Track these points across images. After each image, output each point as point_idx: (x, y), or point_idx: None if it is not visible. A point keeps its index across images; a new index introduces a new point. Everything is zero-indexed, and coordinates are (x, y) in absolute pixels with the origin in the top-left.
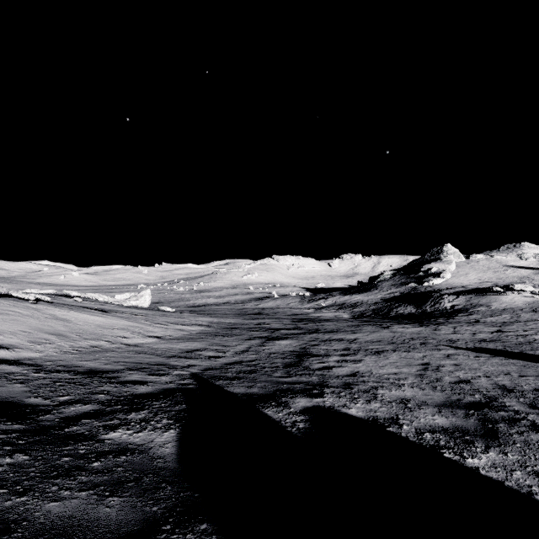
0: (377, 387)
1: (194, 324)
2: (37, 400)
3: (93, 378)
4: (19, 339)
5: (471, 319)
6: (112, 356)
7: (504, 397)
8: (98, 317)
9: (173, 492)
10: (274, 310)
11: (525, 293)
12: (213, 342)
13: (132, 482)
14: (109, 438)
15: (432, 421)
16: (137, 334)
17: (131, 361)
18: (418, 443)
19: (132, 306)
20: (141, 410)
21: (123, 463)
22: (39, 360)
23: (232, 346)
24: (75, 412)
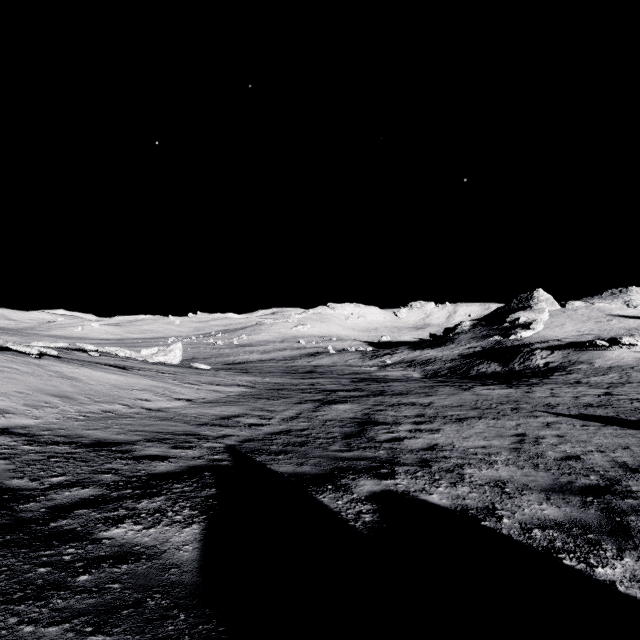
0: (463, 465)
1: (232, 384)
2: (21, 482)
3: (99, 452)
4: (13, 402)
5: (570, 379)
6: (128, 424)
7: (628, 479)
8: (116, 376)
9: (188, 624)
10: (329, 368)
11: (635, 348)
12: (255, 406)
13: (130, 609)
14: (109, 536)
15: (540, 512)
16: (162, 396)
17: (152, 430)
18: (526, 544)
19: (159, 363)
20: (156, 496)
21: (122, 576)
22: (34, 428)
23: (279, 411)
24: (69, 498)
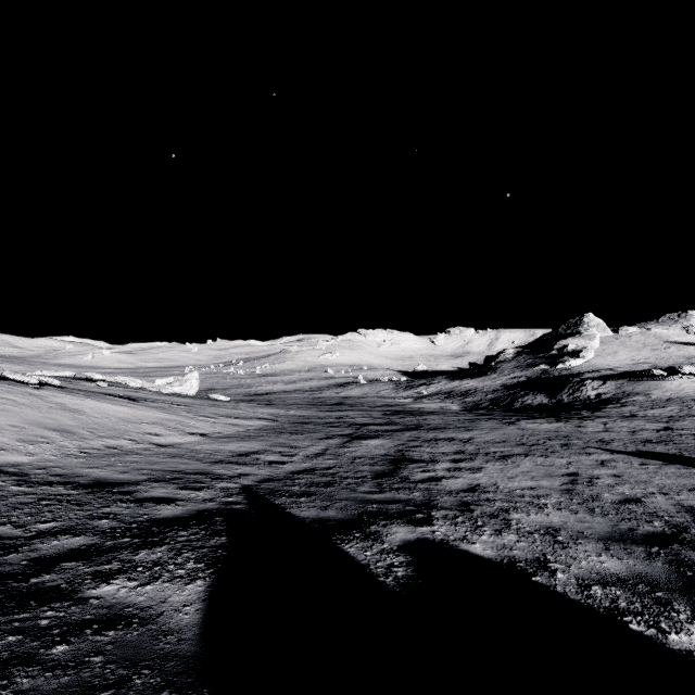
0: (509, 509)
1: (252, 417)
2: (3, 529)
3: (97, 494)
4: (5, 437)
5: (625, 412)
6: (133, 461)
7: None
8: (123, 408)
9: None
10: (360, 399)
11: None
12: (277, 441)
13: (110, 690)
14: (98, 595)
15: (599, 565)
16: (174, 431)
17: (159, 469)
18: (584, 604)
19: (174, 394)
20: (157, 546)
21: (106, 646)
22: (27, 466)
23: (303, 447)
24: (56, 548)
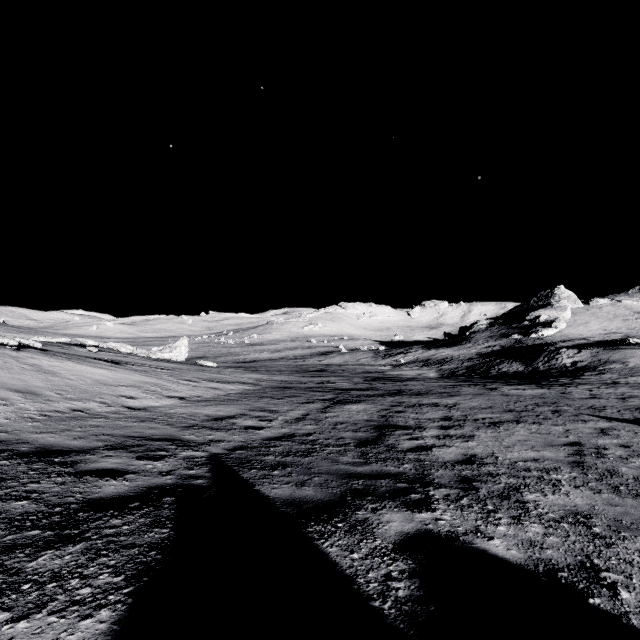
0: (519, 487)
1: (235, 382)
2: None
3: (33, 465)
4: None
5: (605, 379)
6: (96, 425)
7: None
8: (102, 370)
9: None
10: (341, 367)
11: None
12: (256, 405)
13: None
14: None
15: None
16: (151, 394)
17: (122, 434)
18: None
19: (163, 360)
20: (71, 543)
21: None
22: None
23: (282, 412)
24: None
